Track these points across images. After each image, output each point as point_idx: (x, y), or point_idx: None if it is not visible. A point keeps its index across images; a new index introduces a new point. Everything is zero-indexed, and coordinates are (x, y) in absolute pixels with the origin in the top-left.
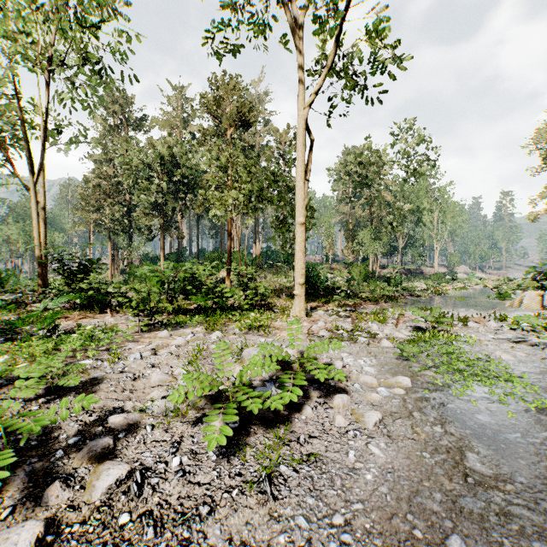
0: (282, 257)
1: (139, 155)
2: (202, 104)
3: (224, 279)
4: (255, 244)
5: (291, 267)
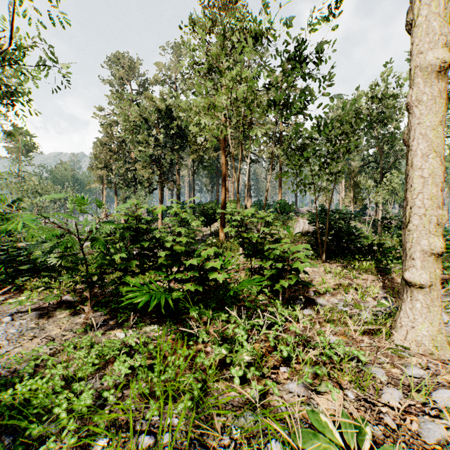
0: (278, 207)
1: (138, 111)
2: (191, 22)
3: (218, 231)
4: (248, 197)
5: (288, 217)
